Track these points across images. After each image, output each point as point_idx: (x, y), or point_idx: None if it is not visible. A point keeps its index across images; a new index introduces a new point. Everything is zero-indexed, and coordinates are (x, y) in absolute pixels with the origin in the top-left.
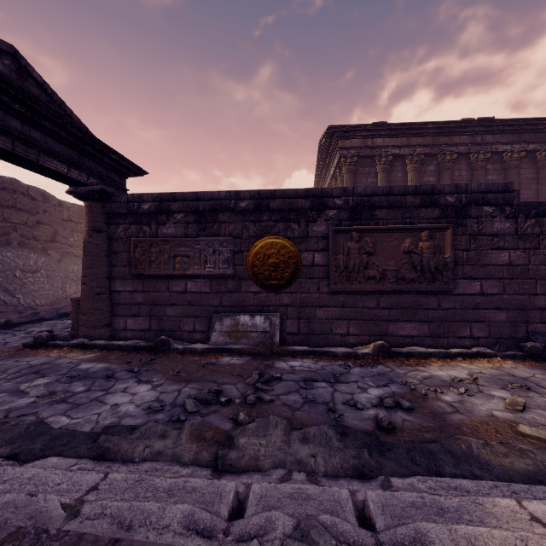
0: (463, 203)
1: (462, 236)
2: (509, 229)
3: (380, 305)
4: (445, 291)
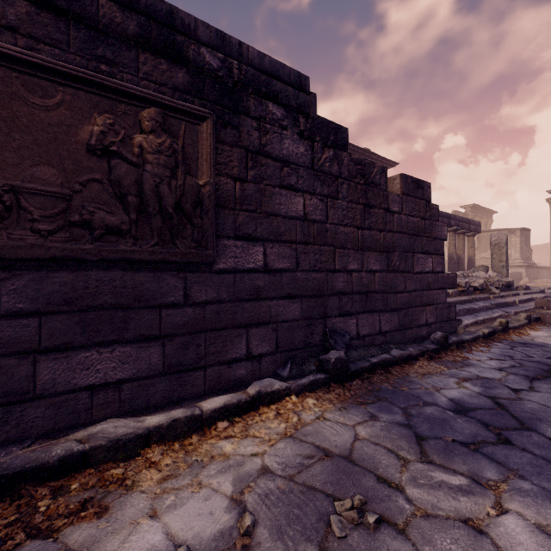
0: (235, 78)
1: (234, 149)
2: (304, 157)
3: (5, 306)
4: (199, 262)
